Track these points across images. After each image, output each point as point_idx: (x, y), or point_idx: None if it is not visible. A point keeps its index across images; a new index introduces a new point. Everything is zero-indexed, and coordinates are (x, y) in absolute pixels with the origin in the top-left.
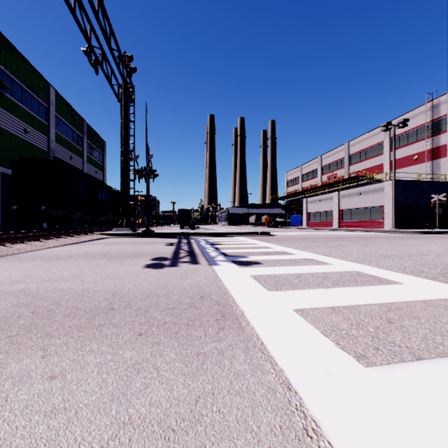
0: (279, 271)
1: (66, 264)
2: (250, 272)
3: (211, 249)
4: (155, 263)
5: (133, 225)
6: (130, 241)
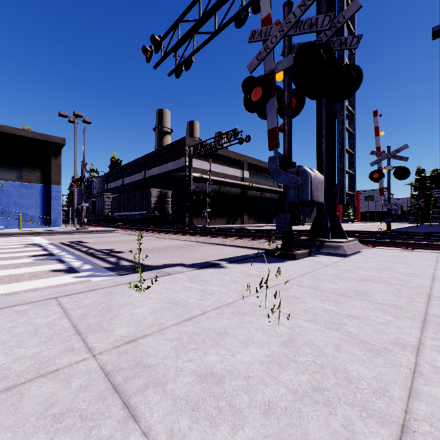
0: (20, 243)
1: (119, 239)
2: (35, 242)
3: (53, 248)
4: (81, 241)
5: (329, 234)
6: (184, 249)
